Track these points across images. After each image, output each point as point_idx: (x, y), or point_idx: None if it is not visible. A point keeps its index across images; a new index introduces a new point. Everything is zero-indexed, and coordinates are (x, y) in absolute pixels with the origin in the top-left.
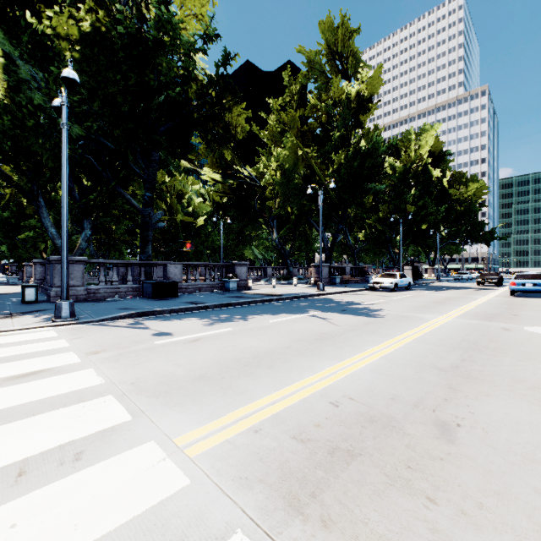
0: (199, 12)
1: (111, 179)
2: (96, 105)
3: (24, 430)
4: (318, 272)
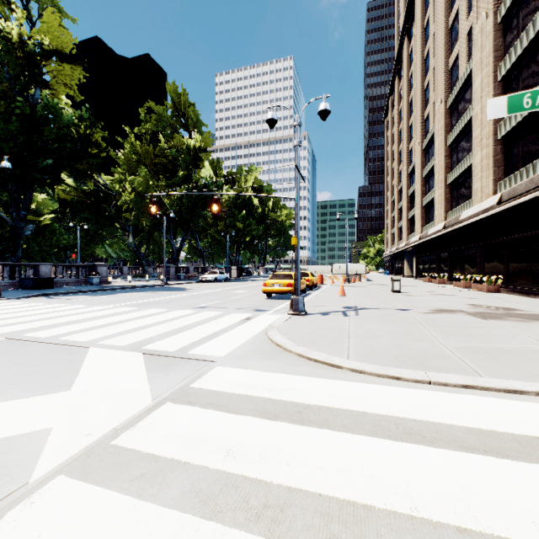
0: (69, 83)
1: None
2: None
3: (63, 308)
4: (167, 271)
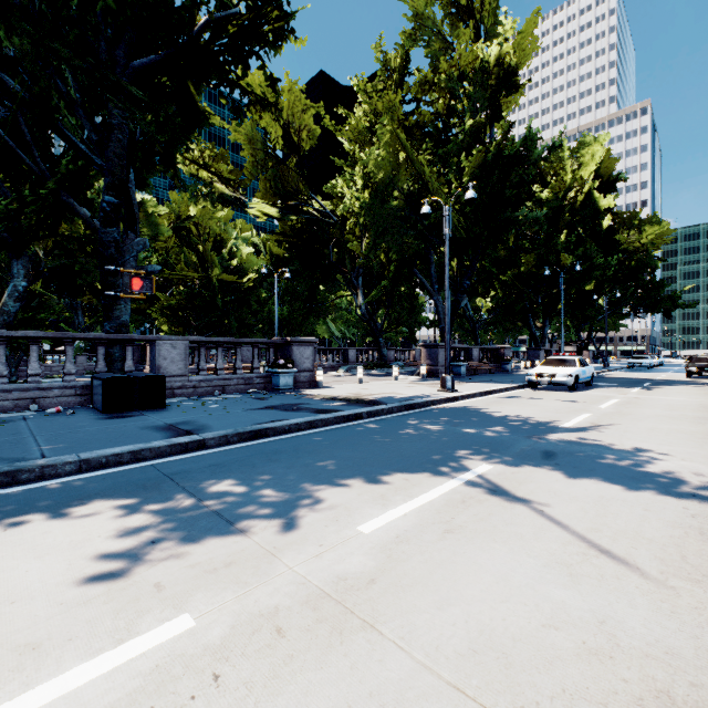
0: None
1: (48, 177)
2: None
3: None
4: (431, 356)
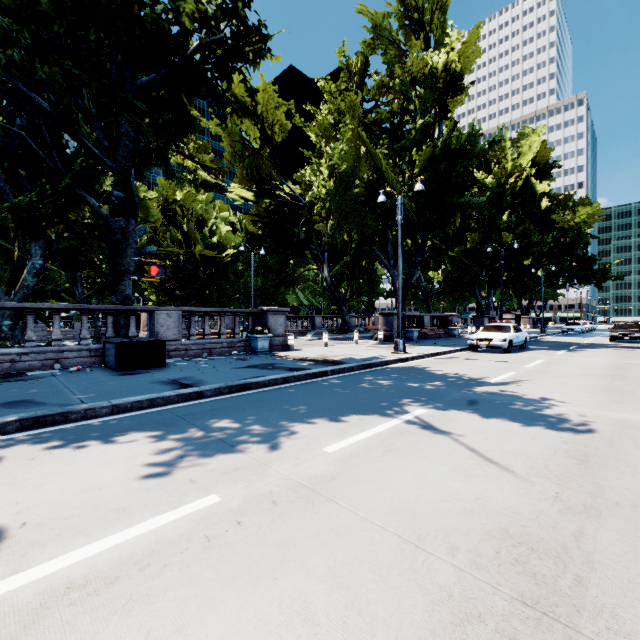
0: None
1: (64, 174)
2: None
3: None
4: (387, 323)
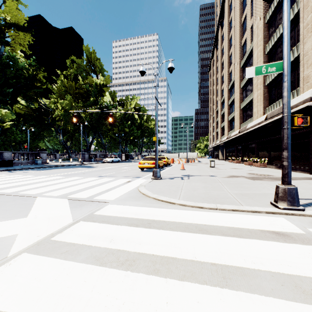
0: (22, 43)
1: None
2: None
3: (20, 177)
4: (83, 156)
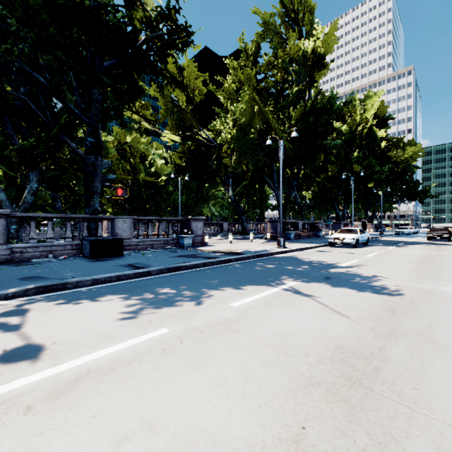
0: None
1: (53, 126)
2: (15, 21)
3: None
4: (273, 227)
